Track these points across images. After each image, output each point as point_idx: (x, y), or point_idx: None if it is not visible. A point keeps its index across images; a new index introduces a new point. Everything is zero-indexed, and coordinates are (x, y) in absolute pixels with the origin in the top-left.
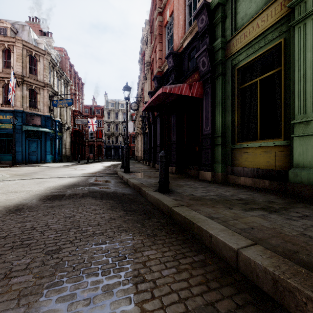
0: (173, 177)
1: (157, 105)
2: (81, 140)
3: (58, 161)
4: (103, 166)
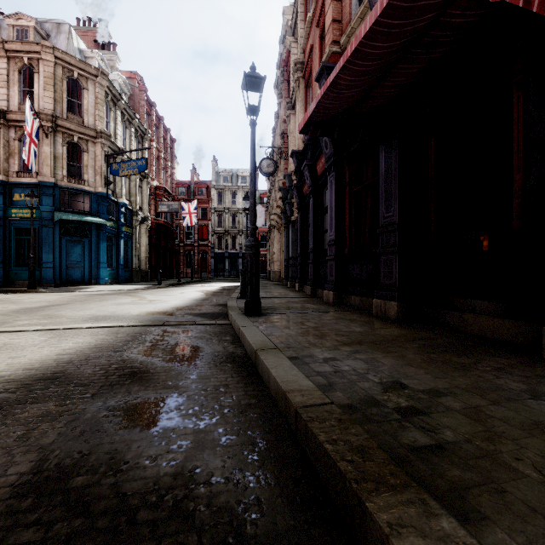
0: (421, 345)
1: (341, 117)
2: (171, 242)
3: (124, 281)
4: (203, 292)
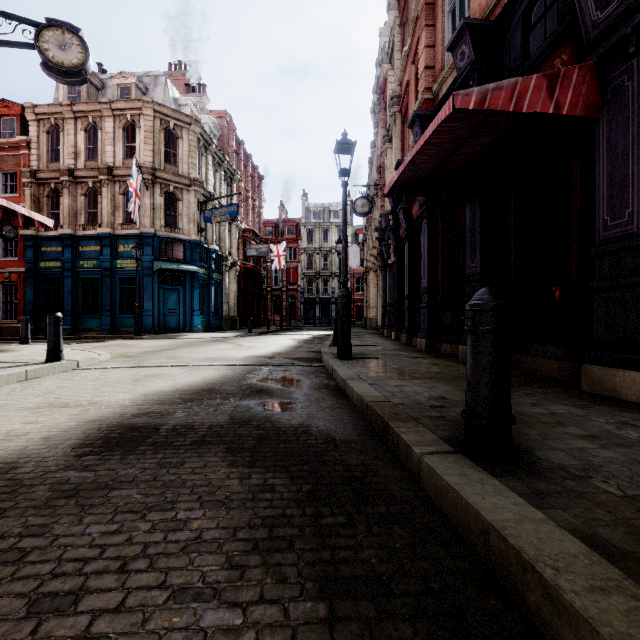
0: None
1: (425, 178)
2: (258, 287)
3: (214, 329)
4: (295, 340)
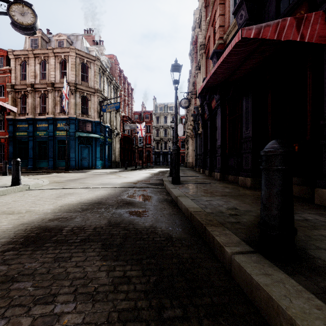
0: (255, 197)
1: (220, 84)
2: (131, 146)
3: (108, 167)
4: (149, 173)
